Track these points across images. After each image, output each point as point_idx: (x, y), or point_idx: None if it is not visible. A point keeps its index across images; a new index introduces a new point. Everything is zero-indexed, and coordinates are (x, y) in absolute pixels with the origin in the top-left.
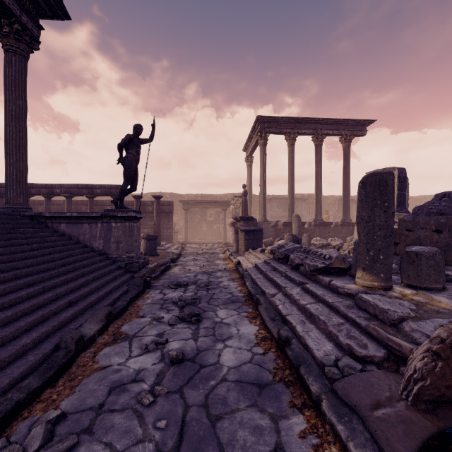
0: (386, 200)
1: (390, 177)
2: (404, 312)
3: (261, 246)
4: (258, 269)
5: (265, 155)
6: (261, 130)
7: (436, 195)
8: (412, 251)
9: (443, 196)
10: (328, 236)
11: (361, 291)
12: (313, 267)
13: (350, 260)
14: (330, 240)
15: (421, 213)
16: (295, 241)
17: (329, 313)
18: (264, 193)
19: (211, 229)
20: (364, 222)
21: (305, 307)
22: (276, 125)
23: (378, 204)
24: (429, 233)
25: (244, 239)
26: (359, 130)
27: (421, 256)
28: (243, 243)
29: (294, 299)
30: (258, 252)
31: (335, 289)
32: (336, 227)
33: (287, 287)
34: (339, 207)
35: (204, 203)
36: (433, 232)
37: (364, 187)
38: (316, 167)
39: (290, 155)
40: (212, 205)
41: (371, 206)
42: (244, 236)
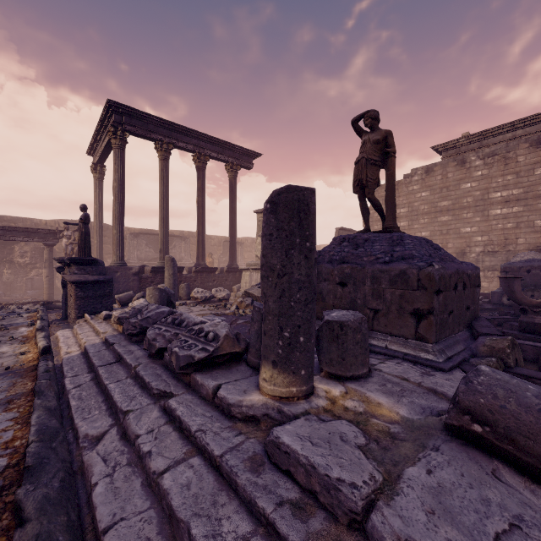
0: (308, 237)
1: (313, 198)
2: (367, 479)
3: (110, 306)
4: (88, 359)
5: (123, 164)
6: (116, 124)
7: (335, 238)
8: (336, 320)
9: (343, 240)
10: (212, 286)
11: (272, 407)
12: (186, 360)
13: (241, 323)
14: (215, 291)
15: (323, 260)
16: (164, 298)
17: (215, 497)
18: (121, 223)
19: (25, 277)
20: (274, 276)
21: (160, 486)
22: (141, 124)
23: (298, 243)
24: (333, 286)
25: (74, 297)
26: (246, 161)
27: (348, 328)
28: (73, 304)
29: (139, 452)
30: (101, 320)
31: (226, 408)
32: (222, 274)
33: (132, 411)
34: (224, 250)
35: (2, 231)
36: (337, 285)
37: (274, 211)
38: (198, 196)
39: (163, 173)
40: (23, 236)
41: (287, 247)
42: (74, 293)
